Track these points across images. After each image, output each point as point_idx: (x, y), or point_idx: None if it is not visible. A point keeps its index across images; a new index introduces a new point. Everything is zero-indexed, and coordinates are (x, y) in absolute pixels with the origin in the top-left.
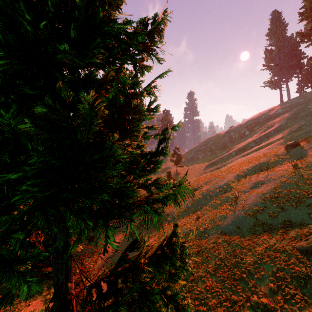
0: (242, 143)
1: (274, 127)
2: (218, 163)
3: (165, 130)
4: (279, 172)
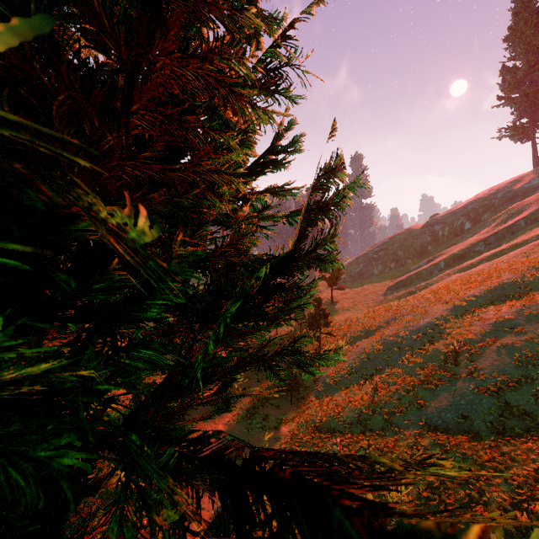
0: (457, 244)
1: (525, 214)
2: (411, 282)
3: (330, 171)
4: None
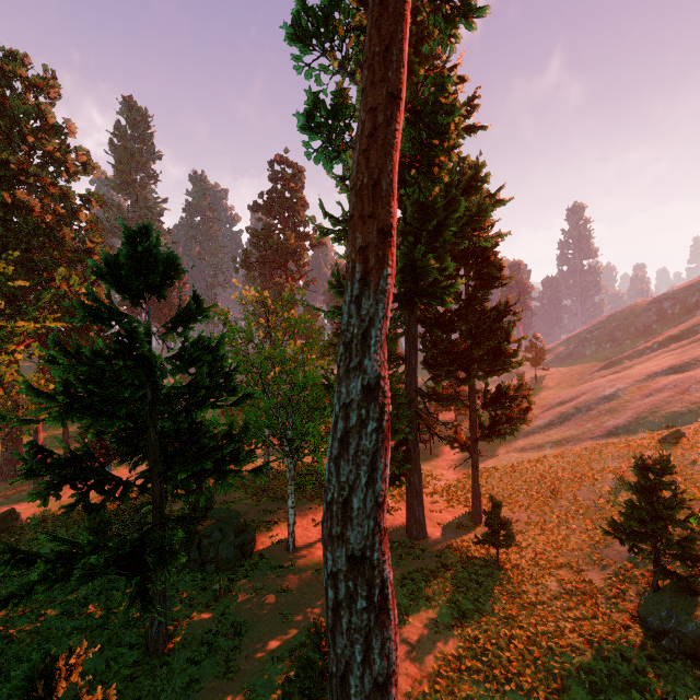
0: (680, 324)
1: None
2: (619, 363)
3: (519, 342)
4: (696, 374)
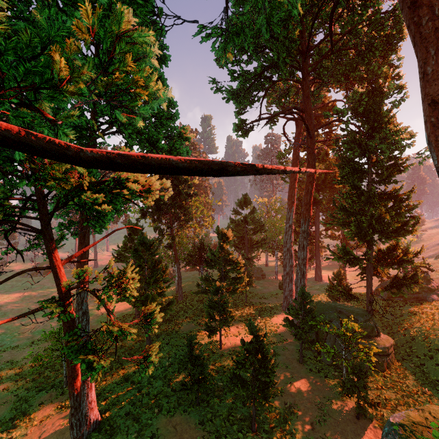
0: None
1: None
2: None
3: None
4: None
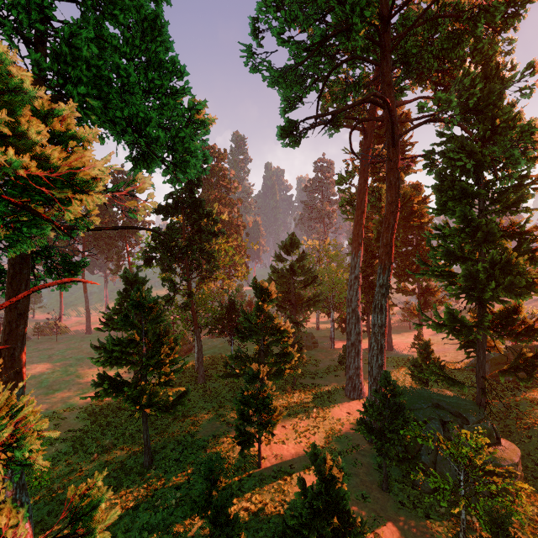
0: None
1: None
2: None
3: None
4: None
